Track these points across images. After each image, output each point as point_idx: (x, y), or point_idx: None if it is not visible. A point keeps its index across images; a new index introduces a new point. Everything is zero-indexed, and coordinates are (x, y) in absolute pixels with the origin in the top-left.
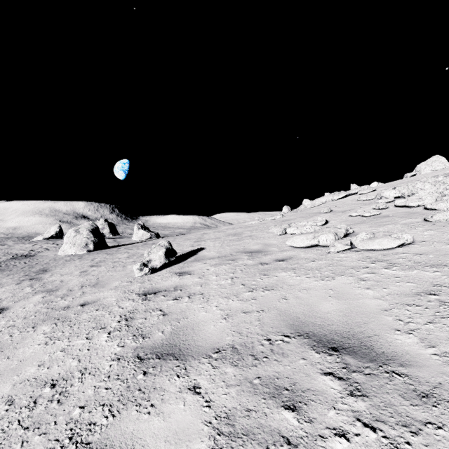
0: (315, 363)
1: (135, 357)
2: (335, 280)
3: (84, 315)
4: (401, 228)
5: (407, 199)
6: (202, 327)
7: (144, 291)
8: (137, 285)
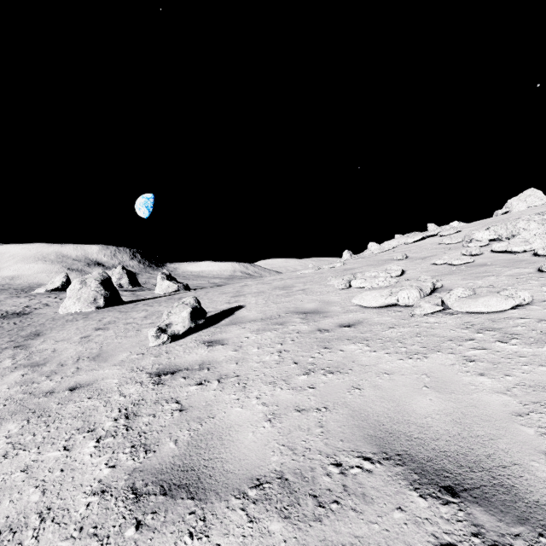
0: (421, 519)
1: (129, 489)
2: (429, 359)
3: (70, 406)
4: (508, 281)
5: (508, 242)
6: (235, 435)
7: (159, 369)
8: (150, 360)
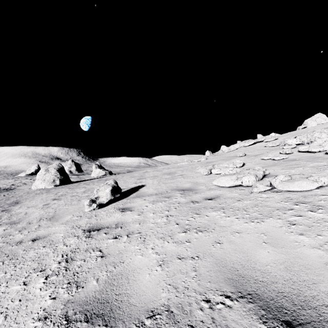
0: None
1: (63, 317)
2: (265, 222)
3: (31, 252)
4: (311, 170)
5: (309, 146)
6: (137, 276)
7: (90, 227)
8: (84, 220)
